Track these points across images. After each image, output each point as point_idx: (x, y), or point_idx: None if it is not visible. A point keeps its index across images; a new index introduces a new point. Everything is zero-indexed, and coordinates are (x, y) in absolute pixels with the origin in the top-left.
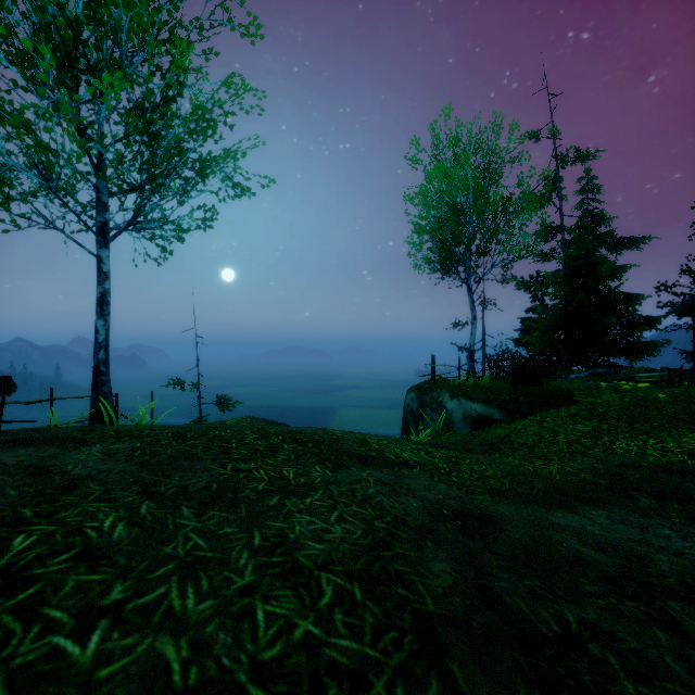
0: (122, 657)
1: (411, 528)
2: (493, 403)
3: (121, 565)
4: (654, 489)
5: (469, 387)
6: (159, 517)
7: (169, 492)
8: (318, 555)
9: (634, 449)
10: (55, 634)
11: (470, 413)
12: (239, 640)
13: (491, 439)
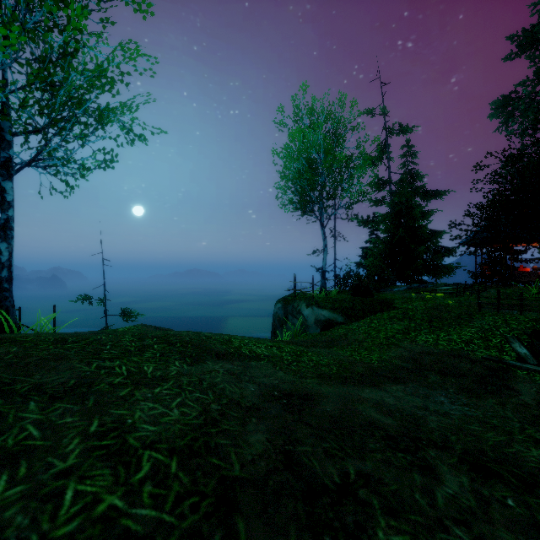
0: None
1: (242, 408)
2: (337, 310)
3: None
4: (440, 368)
5: (321, 298)
6: (1, 412)
7: (24, 389)
8: (149, 436)
9: (430, 340)
10: None
11: (320, 318)
12: (37, 520)
13: (333, 337)
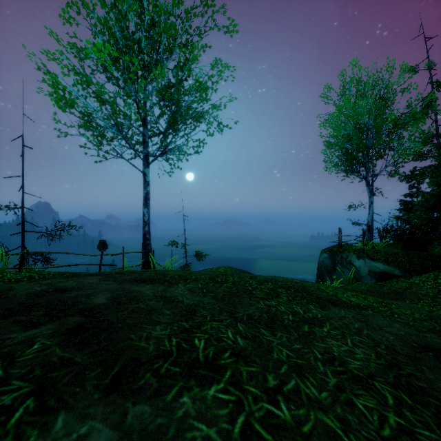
0: (306, 421)
1: (402, 355)
2: (392, 263)
3: (259, 363)
4: None
5: (370, 251)
6: (253, 334)
7: (245, 318)
8: (361, 369)
9: None
10: (262, 401)
11: (374, 269)
12: (361, 420)
13: (396, 289)
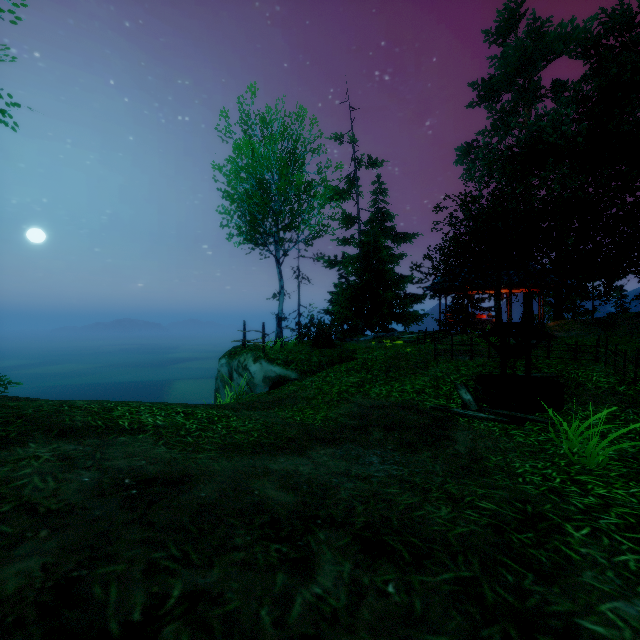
0: None
1: (34, 515)
2: (290, 363)
3: None
4: (387, 423)
5: (273, 350)
6: None
7: None
8: None
9: (384, 392)
10: None
11: (270, 373)
12: None
13: (281, 395)
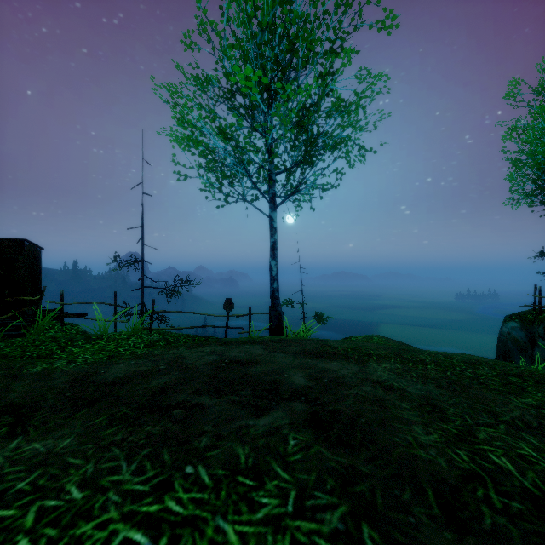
0: None
1: None
2: None
3: None
4: None
5: None
6: None
7: (520, 424)
8: None
9: None
10: None
11: None
12: None
13: None
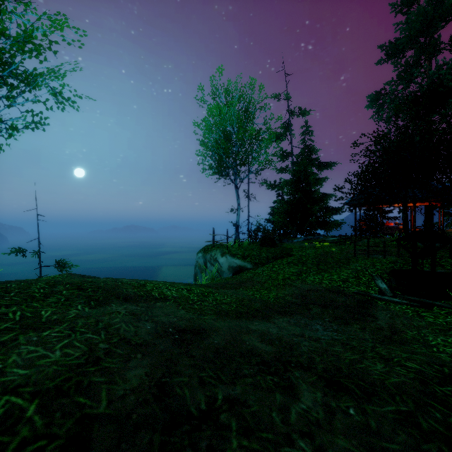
0: None
1: (131, 345)
2: (246, 257)
3: None
4: (322, 302)
5: (234, 248)
6: None
7: None
8: (15, 380)
9: (317, 280)
10: None
11: (233, 264)
12: None
13: (242, 280)
